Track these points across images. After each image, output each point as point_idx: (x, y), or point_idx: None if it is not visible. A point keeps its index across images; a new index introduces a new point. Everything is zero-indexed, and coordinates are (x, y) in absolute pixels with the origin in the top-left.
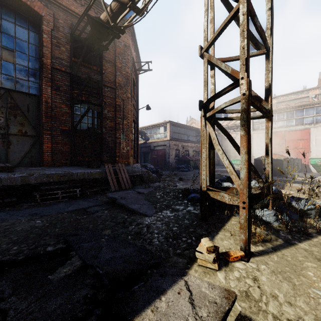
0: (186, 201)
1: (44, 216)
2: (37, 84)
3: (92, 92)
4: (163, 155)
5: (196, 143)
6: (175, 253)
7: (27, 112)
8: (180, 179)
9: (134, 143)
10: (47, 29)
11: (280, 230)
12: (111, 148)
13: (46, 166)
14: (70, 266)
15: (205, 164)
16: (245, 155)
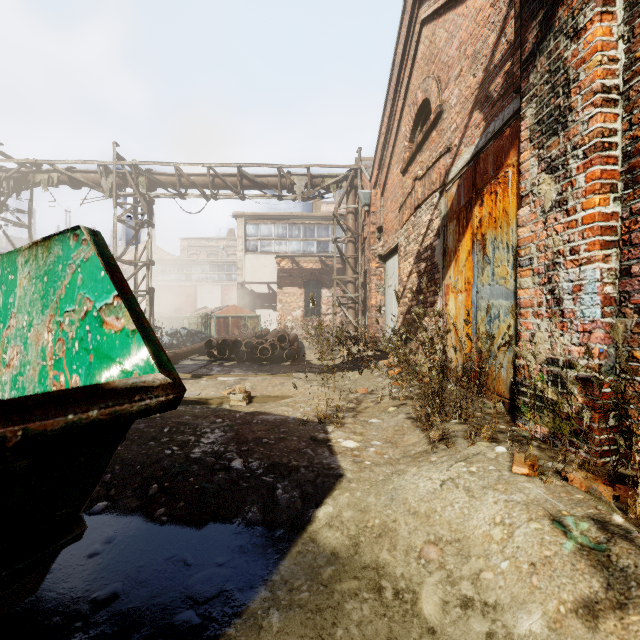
0: None
1: None
2: None
3: None
4: None
5: None
6: None
7: None
8: None
9: None
10: None
11: None
12: None
13: None
14: None
15: None
16: None
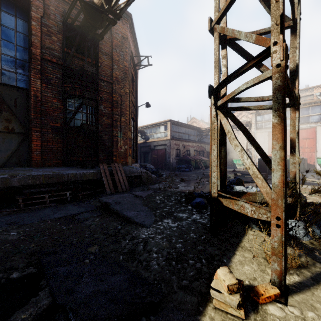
0: (190, 207)
1: (23, 226)
2: (25, 76)
3: (85, 85)
4: (163, 154)
5: (197, 143)
6: (181, 284)
7: (15, 107)
8: (182, 180)
9: (133, 142)
10: (36, 16)
11: (314, 249)
12: (108, 147)
13: (35, 166)
14: (34, 307)
15: (216, 164)
16: (280, 152)
